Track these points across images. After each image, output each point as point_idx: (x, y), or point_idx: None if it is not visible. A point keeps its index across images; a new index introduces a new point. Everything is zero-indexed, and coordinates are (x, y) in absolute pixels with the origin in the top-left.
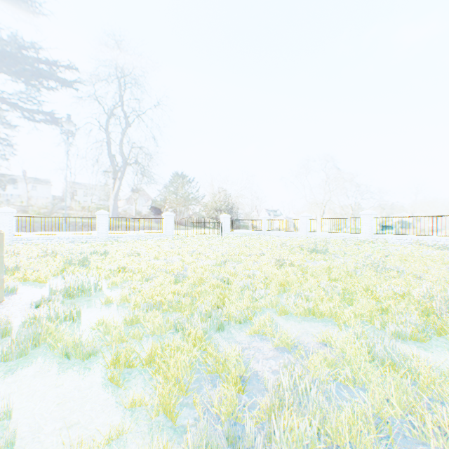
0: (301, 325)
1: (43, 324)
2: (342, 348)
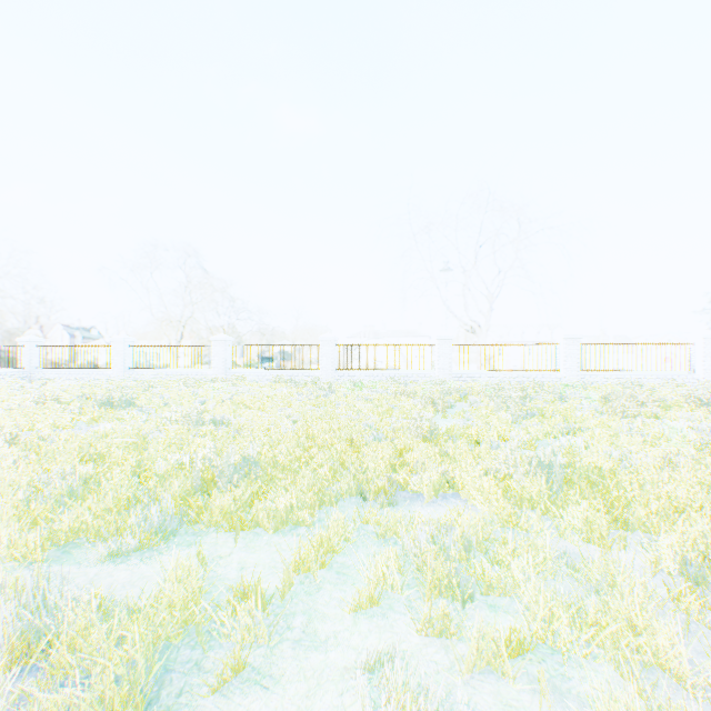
0: None
1: None
2: None
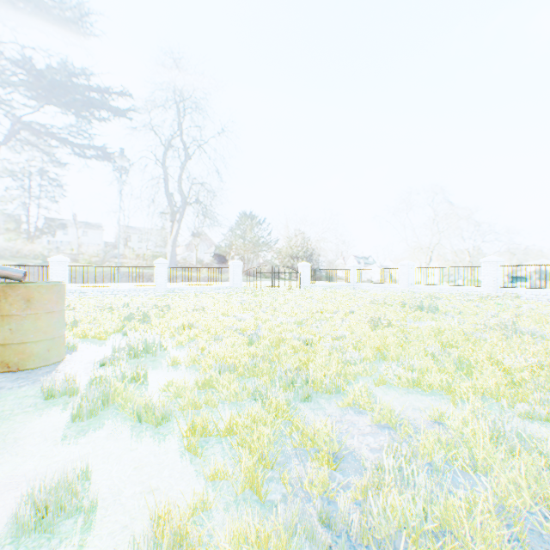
0: (404, 398)
1: (111, 384)
2: (458, 427)
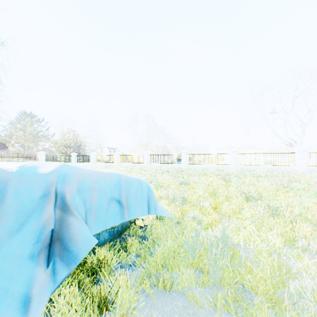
0: None
1: None
2: None
